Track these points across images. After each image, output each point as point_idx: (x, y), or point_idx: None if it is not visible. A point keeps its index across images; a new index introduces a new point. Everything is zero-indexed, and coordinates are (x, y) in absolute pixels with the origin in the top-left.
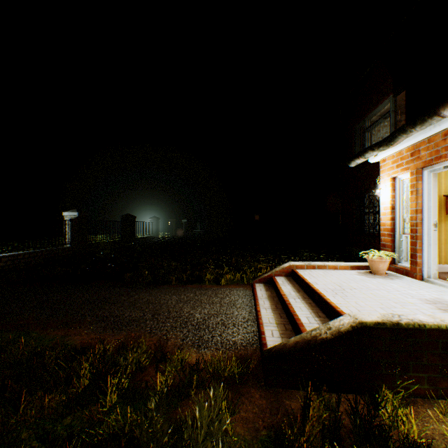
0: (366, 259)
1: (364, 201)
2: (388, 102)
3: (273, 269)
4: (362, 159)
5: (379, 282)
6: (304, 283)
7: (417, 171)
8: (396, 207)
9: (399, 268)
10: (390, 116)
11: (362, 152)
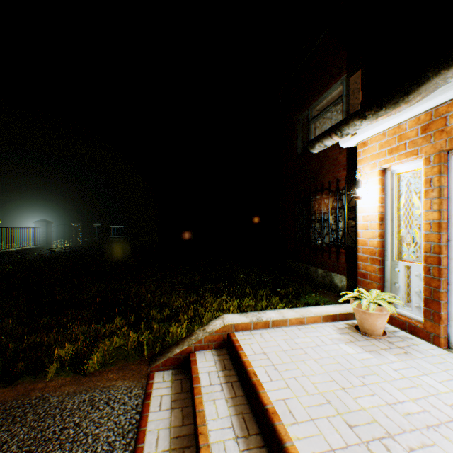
0: (313, 277)
1: (310, 206)
2: (339, 85)
3: (193, 335)
4: (337, 137)
5: (402, 374)
6: (259, 406)
7: (440, 155)
8: (388, 217)
9: (395, 316)
10: (343, 101)
11: (341, 124)
